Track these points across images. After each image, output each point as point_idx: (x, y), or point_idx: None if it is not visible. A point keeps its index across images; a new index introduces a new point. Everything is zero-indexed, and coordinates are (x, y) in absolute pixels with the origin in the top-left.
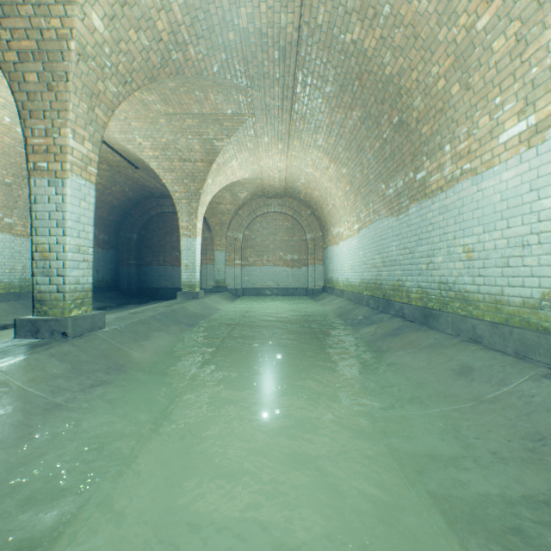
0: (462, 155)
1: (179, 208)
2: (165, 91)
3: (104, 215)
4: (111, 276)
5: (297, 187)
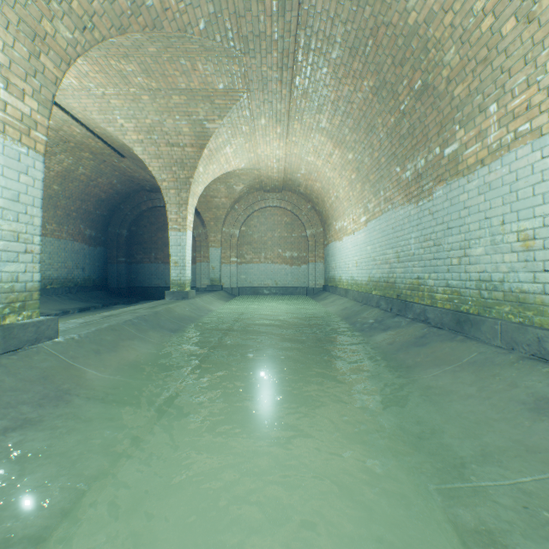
0: (517, 113)
1: (167, 199)
2: (146, 59)
3: (90, 209)
4: (99, 275)
5: (297, 179)
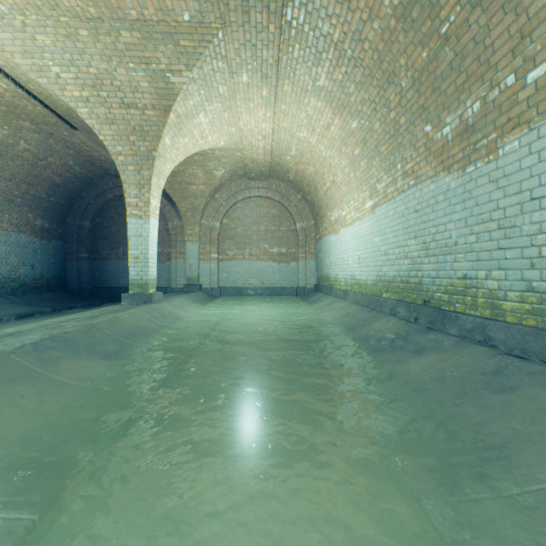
0: None
1: (125, 178)
2: None
3: (42, 195)
4: (55, 273)
5: (286, 163)
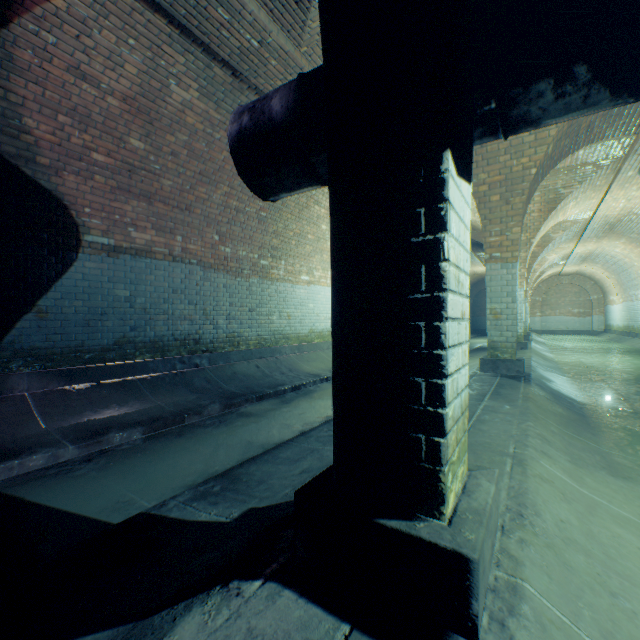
0: None
1: None
2: None
3: None
4: None
5: (583, 272)
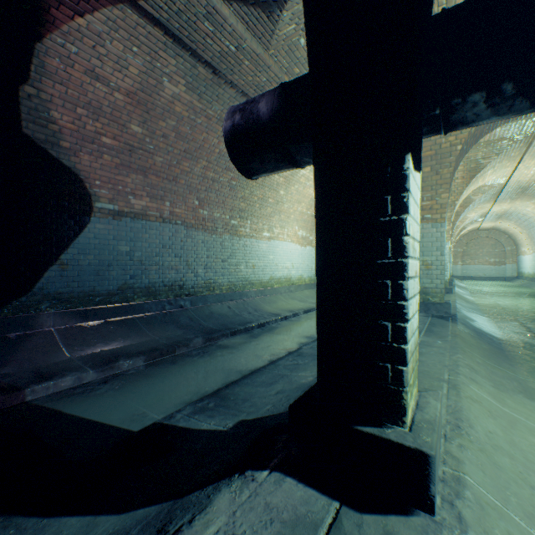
0: None
1: None
2: None
3: None
4: None
5: (498, 227)
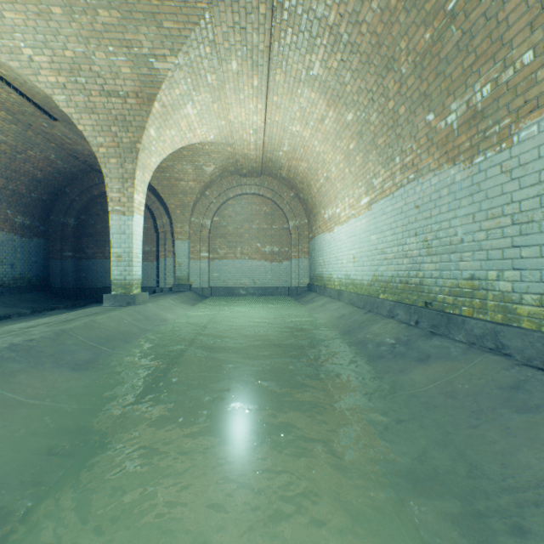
0: None
1: (106, 171)
2: None
3: (22, 191)
4: (36, 272)
5: (278, 159)
